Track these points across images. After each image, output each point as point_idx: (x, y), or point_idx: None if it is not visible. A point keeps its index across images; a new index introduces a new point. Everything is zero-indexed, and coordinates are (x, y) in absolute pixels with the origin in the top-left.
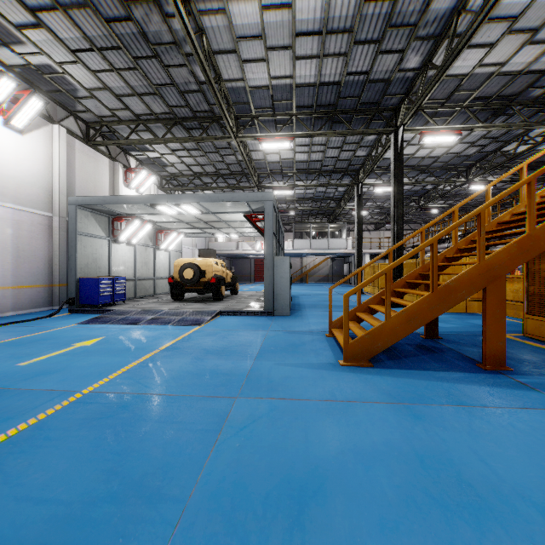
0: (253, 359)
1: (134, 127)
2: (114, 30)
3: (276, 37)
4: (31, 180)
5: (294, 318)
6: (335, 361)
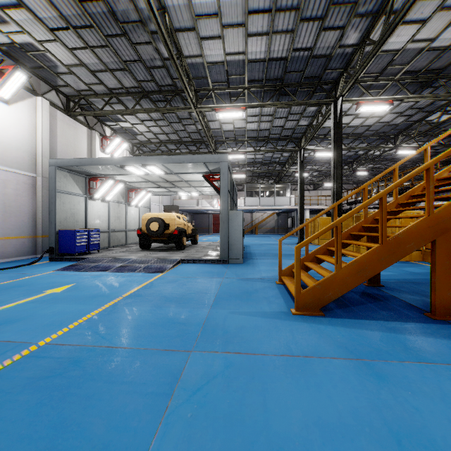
0: (209, 307)
1: (108, 99)
2: (87, 9)
3: (230, 16)
4: (16, 144)
5: (246, 266)
6: (287, 309)
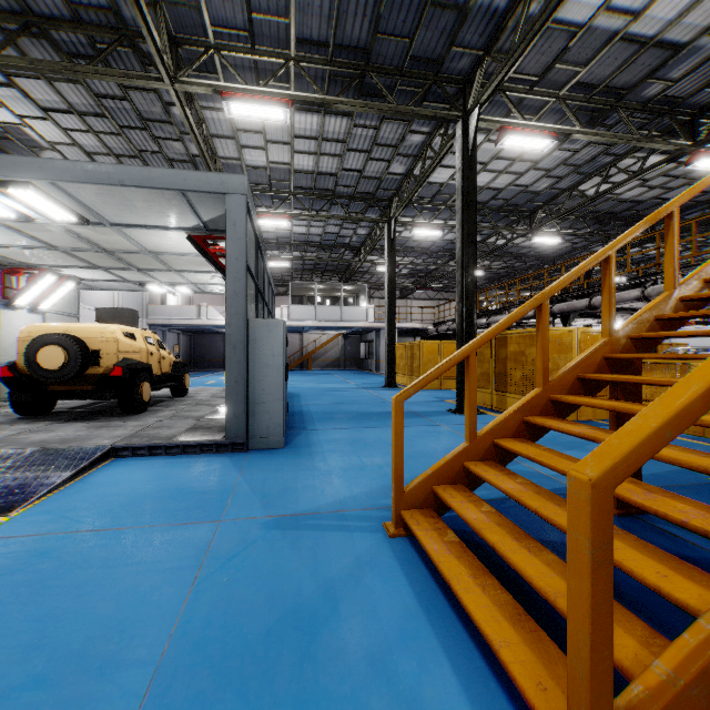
0: None
1: None
2: None
3: None
4: None
5: (293, 457)
6: None
